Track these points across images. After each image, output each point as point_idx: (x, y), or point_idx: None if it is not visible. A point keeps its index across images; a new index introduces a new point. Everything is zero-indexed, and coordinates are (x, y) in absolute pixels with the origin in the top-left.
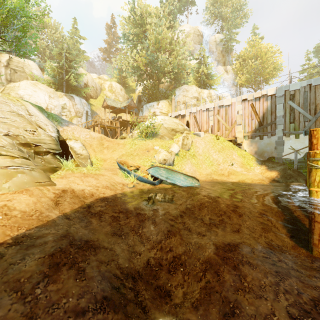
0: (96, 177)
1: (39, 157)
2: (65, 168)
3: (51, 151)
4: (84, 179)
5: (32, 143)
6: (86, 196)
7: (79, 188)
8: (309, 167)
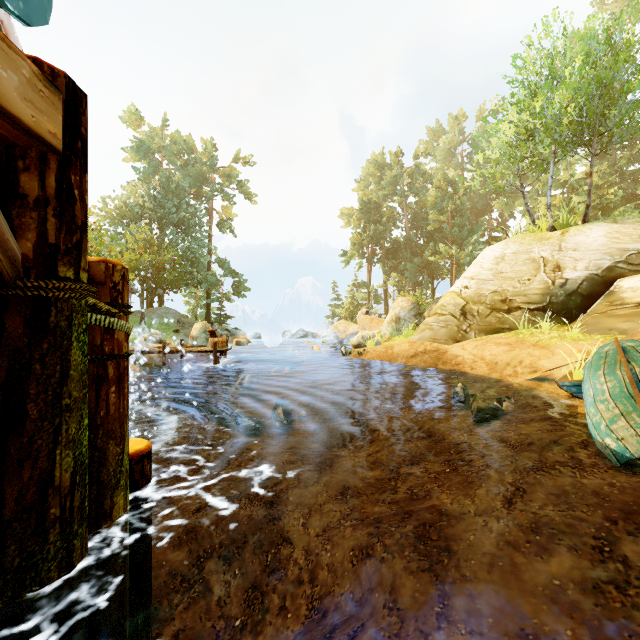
0: (516, 348)
1: (497, 315)
2: (519, 331)
3: (523, 306)
4: (484, 346)
5: (508, 297)
6: (449, 363)
7: (456, 353)
8: (132, 353)
